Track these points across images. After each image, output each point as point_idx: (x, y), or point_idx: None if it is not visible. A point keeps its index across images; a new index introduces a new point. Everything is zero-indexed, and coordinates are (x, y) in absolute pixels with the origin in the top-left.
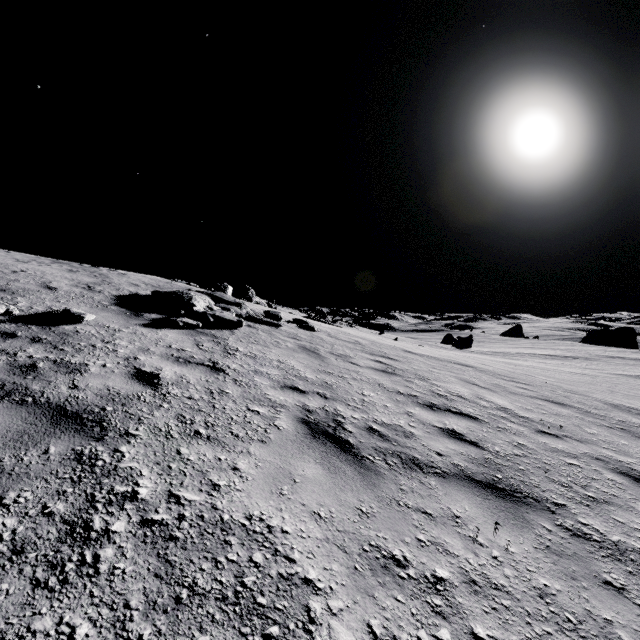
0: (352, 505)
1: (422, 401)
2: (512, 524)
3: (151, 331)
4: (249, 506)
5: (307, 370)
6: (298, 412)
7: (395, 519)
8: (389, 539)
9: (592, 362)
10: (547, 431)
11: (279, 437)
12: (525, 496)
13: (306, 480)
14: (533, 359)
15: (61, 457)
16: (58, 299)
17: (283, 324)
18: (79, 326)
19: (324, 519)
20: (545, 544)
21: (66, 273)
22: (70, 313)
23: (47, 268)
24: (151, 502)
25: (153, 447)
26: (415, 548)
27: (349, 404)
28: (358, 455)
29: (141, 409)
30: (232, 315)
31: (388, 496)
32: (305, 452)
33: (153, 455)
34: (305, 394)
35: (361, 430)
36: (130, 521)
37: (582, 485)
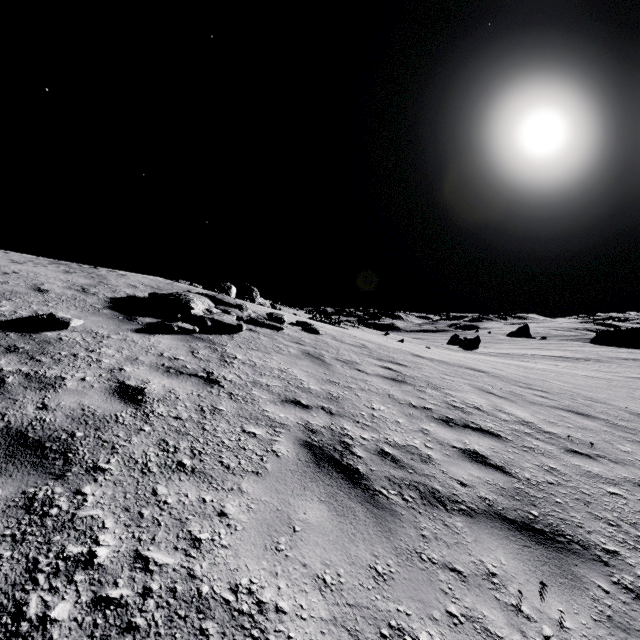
0: (365, 563)
1: (437, 415)
2: (560, 583)
3: (143, 337)
4: (236, 571)
5: (311, 380)
6: (300, 433)
7: (418, 582)
8: (413, 615)
9: (604, 364)
10: (577, 450)
11: (277, 467)
12: (569, 541)
13: (308, 527)
14: (543, 361)
15: (6, 504)
16: (47, 302)
17: (286, 327)
18: (64, 332)
19: (330, 587)
20: (605, 613)
21: (61, 274)
22: (55, 318)
23: (42, 269)
24: (110, 569)
25: (124, 486)
26: (447, 628)
27: (357, 421)
28: (369, 488)
29: (117, 434)
30: (232, 318)
31: (408, 547)
32: (307, 487)
33: (123, 497)
34: (308, 409)
35: (372, 454)
36: (78, 601)
37: (631, 523)
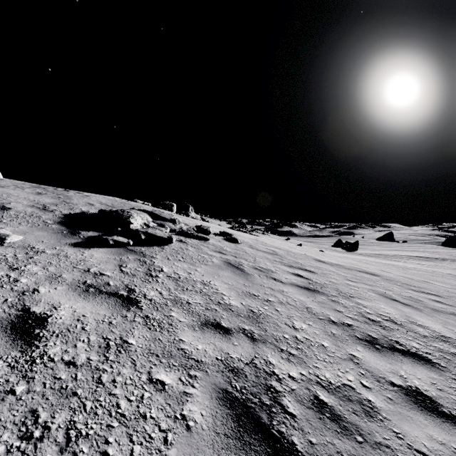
0: None
1: (360, 334)
2: None
3: (77, 251)
4: None
5: (231, 293)
6: (219, 376)
7: None
8: None
9: None
10: None
11: (185, 455)
12: None
13: None
14: (410, 260)
15: None
16: (2, 219)
17: (211, 237)
18: None
19: None
20: None
21: (32, 195)
22: None
23: (17, 191)
24: None
25: None
26: None
27: (282, 348)
28: None
29: None
30: (166, 231)
31: None
32: None
33: None
34: (229, 335)
35: (306, 408)
36: None
37: None
